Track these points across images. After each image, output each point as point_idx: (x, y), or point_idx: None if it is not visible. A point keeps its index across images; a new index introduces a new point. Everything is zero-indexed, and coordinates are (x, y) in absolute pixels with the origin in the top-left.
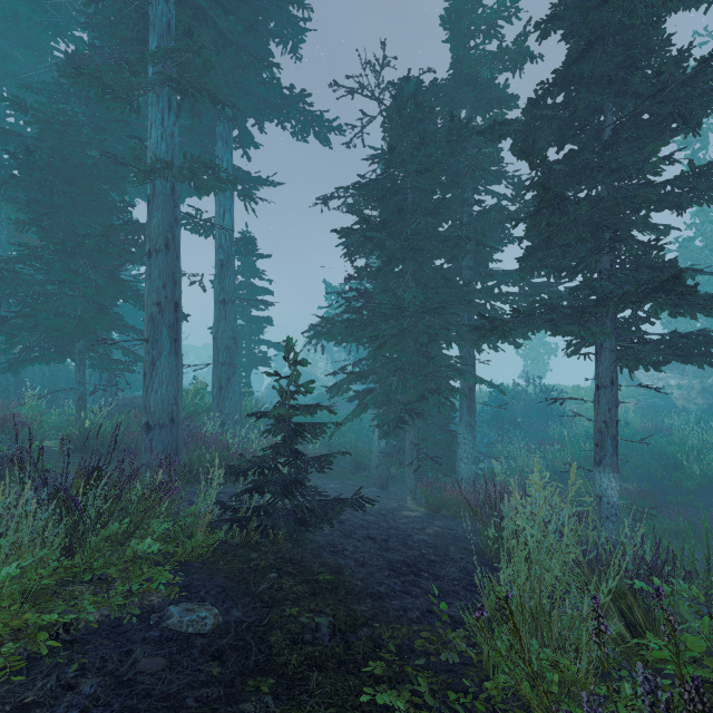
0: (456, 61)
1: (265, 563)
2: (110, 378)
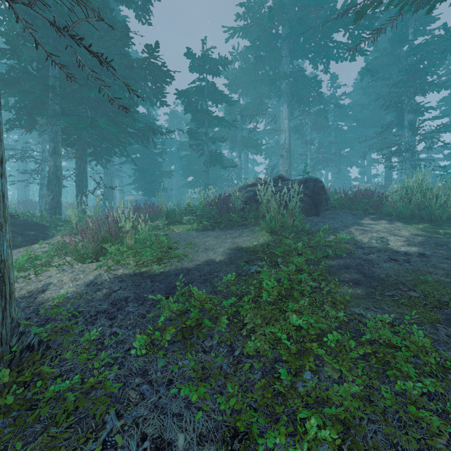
0: (427, 145)
1: None
2: None
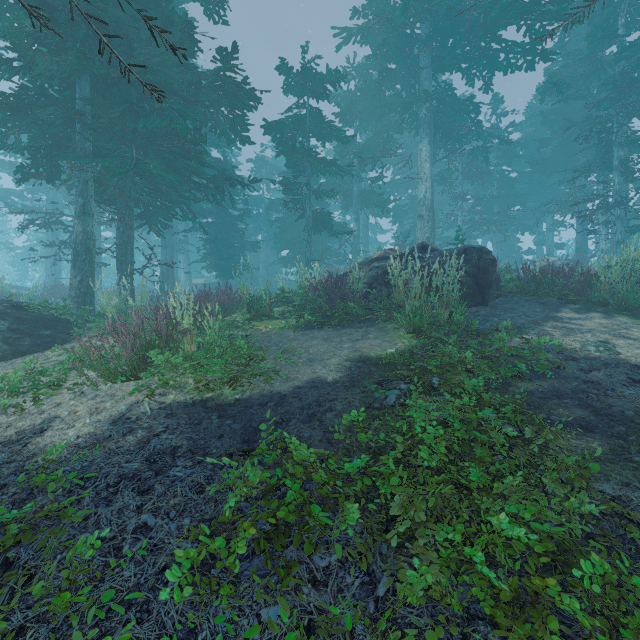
0: None
1: None
2: None
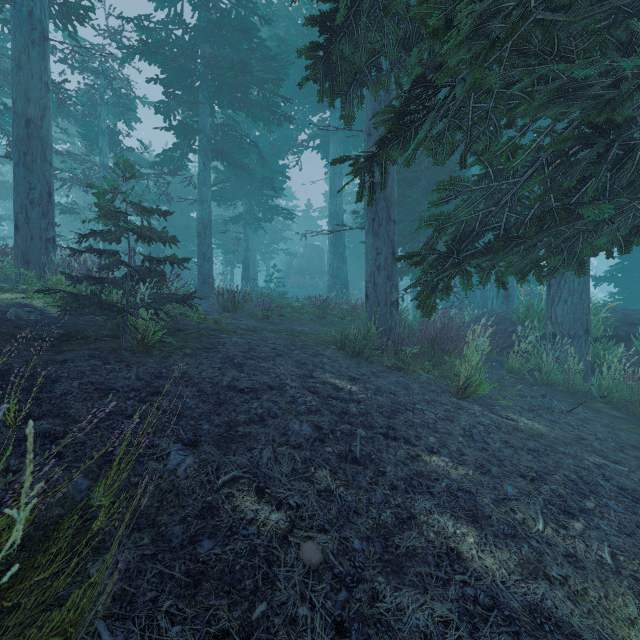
0: None
1: (90, 334)
2: (507, 293)
